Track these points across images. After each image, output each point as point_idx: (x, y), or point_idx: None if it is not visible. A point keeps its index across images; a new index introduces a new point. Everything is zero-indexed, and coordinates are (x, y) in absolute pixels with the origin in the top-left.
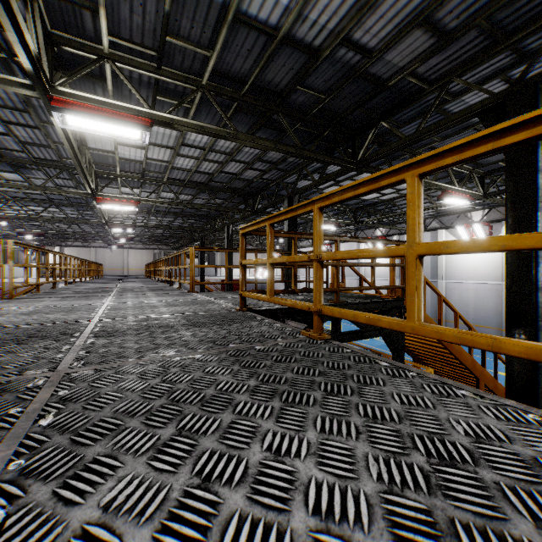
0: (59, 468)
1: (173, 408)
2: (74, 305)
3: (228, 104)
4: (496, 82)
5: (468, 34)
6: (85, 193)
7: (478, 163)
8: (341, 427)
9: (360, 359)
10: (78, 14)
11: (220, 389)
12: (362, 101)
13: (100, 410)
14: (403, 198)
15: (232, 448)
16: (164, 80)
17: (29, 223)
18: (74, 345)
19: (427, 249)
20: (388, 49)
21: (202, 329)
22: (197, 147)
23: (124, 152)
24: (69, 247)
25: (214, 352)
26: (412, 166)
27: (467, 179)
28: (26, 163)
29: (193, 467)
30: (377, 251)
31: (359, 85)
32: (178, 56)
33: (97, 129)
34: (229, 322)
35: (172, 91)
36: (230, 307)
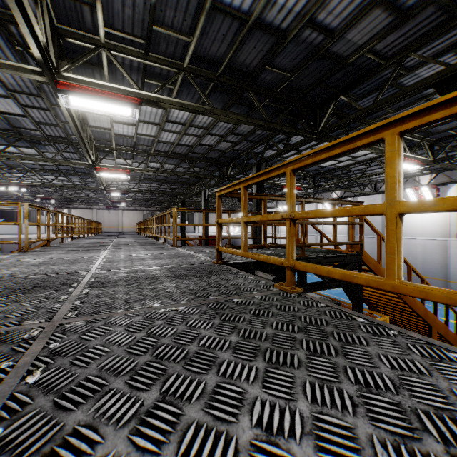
0: (36, 441)
1: (157, 366)
2: (76, 257)
3: (205, 84)
4: (449, 56)
5: (425, 11)
6: (87, 164)
7: (427, 131)
8: (334, 396)
9: (336, 314)
10: (79, 10)
11: (203, 346)
12: (323, 77)
13: (86, 366)
14: (357, 164)
15: (219, 421)
16: (151, 65)
17: (43, 190)
18: (71, 295)
19: (409, 207)
20: (349, 29)
21: (184, 280)
22: (179, 123)
23: (119, 128)
24: (75, 209)
25: (196, 304)
26: (391, 124)
27: (418, 146)
28: (40, 139)
29: (178, 447)
30: (352, 209)
31: (321, 64)
32: (163, 43)
33: (95, 108)
34: (207, 274)
35: (158, 75)
36: (208, 261)
